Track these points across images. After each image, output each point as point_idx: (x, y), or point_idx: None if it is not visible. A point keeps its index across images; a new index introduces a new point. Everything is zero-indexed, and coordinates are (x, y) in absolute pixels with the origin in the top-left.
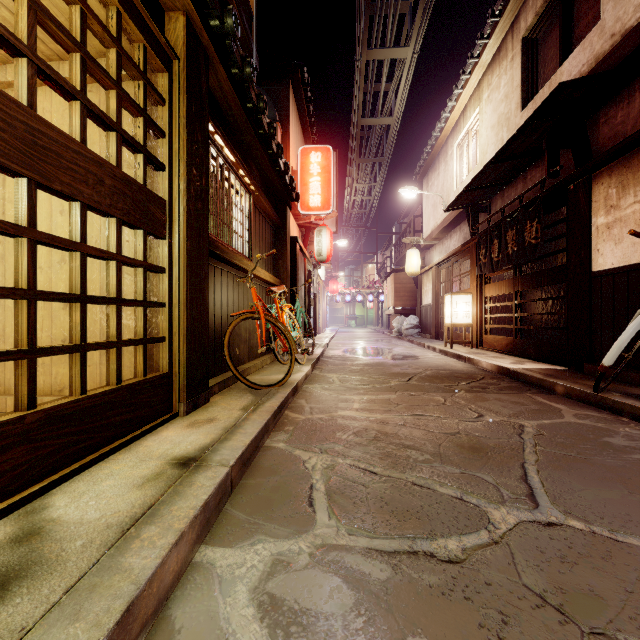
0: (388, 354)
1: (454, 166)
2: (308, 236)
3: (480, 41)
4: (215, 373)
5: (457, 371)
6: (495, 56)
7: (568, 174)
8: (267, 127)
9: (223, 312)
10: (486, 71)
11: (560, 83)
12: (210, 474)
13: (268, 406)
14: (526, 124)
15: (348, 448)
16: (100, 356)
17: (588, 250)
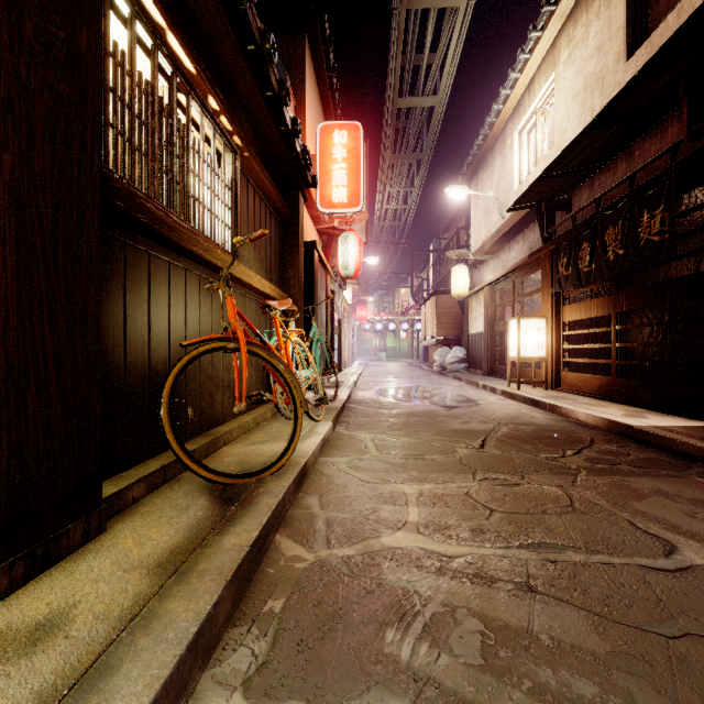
0: (435, 397)
1: (515, 158)
2: (331, 245)
3: None
4: (152, 451)
5: (545, 427)
6: None
7: None
8: (259, 37)
9: (174, 339)
10: (565, 24)
11: None
12: None
13: (228, 547)
14: (659, 54)
15: None
16: None
17: None
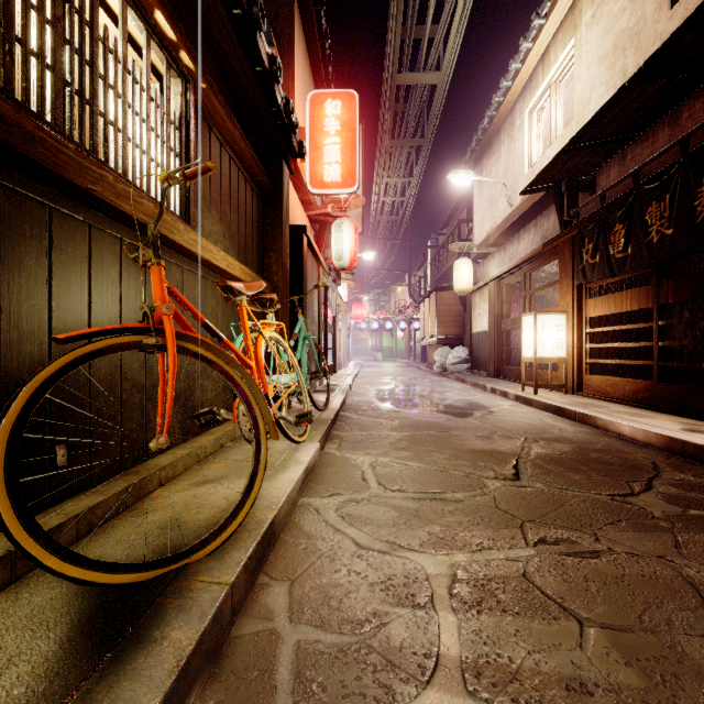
0: (441, 403)
1: (525, 140)
2: (323, 234)
3: None
4: None
5: (584, 444)
6: None
7: None
8: None
9: (62, 330)
10: None
11: None
12: None
13: None
14: None
15: None
16: None
17: None
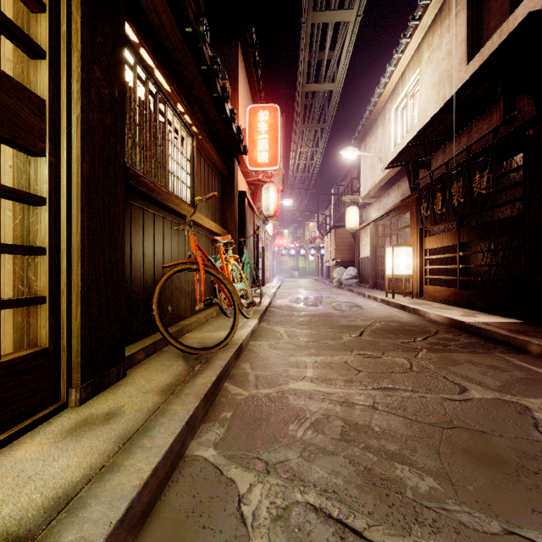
0: (332, 304)
1: (392, 128)
2: (256, 193)
3: (422, 1)
4: (145, 334)
5: (406, 323)
6: (436, 17)
7: (522, 121)
8: (210, 61)
9: (157, 263)
10: (426, 33)
11: (530, 12)
12: None
13: (199, 383)
14: (482, 67)
15: (307, 460)
16: None
17: None
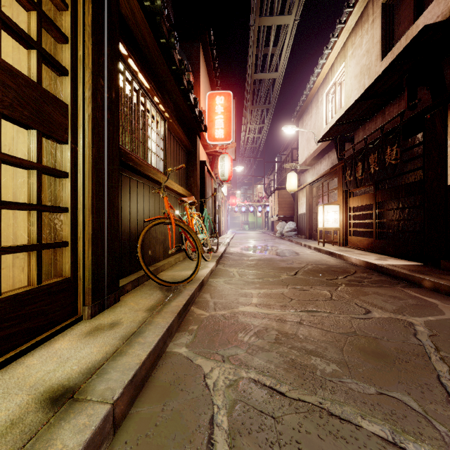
0: (275, 251)
1: (324, 109)
2: (214, 162)
3: (347, 9)
4: (131, 271)
5: (332, 266)
6: (358, 21)
7: (423, 107)
8: (178, 63)
9: (139, 218)
10: (350, 34)
11: (425, 25)
12: (82, 421)
13: (174, 305)
14: (391, 65)
15: (251, 354)
16: (12, 259)
17: (444, 167)
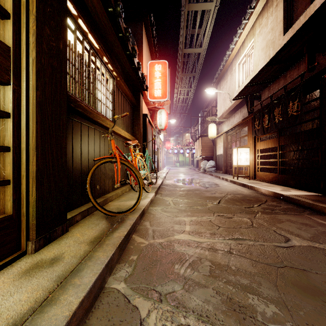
0: (200, 183)
1: (236, 76)
2: (154, 115)
3: None
4: (82, 203)
5: (247, 195)
6: (264, 7)
7: (319, 70)
8: (124, 30)
9: (90, 157)
10: (258, 17)
11: None
12: None
13: (116, 236)
14: (295, 35)
15: (188, 292)
16: None
17: None
